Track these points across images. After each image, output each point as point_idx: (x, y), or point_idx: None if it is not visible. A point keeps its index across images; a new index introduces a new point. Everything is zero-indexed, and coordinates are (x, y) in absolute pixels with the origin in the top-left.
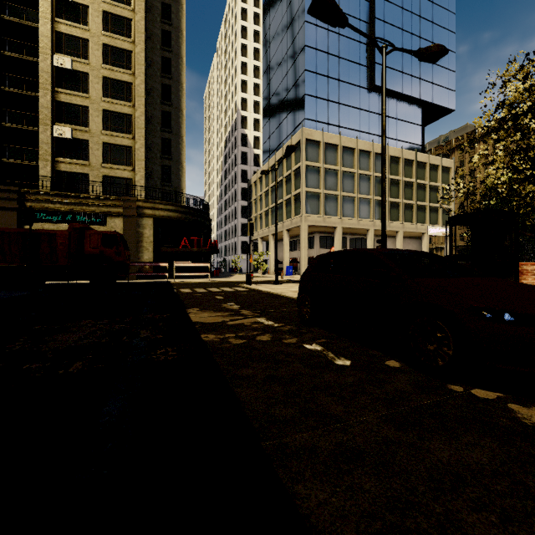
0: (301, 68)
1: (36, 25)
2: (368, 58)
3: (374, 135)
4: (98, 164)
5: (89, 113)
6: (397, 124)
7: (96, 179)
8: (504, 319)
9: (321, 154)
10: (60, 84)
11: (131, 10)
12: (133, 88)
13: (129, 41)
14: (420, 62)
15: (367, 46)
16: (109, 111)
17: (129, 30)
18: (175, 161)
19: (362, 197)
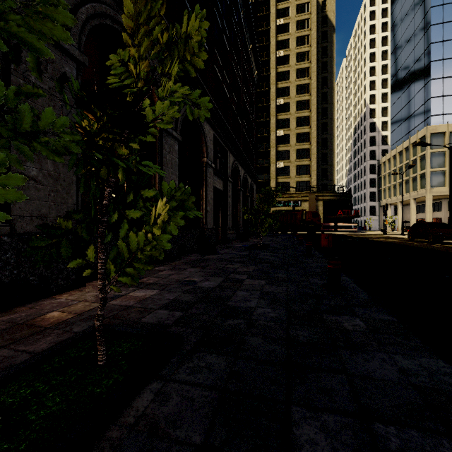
0: (427, 78)
1: (268, 119)
2: None
3: None
4: (294, 176)
5: (290, 153)
6: None
7: (293, 183)
8: (440, 234)
9: (446, 141)
10: (278, 142)
11: (309, 95)
12: (310, 134)
13: (308, 111)
14: None
15: None
16: (298, 149)
17: (307, 105)
18: (329, 165)
19: None
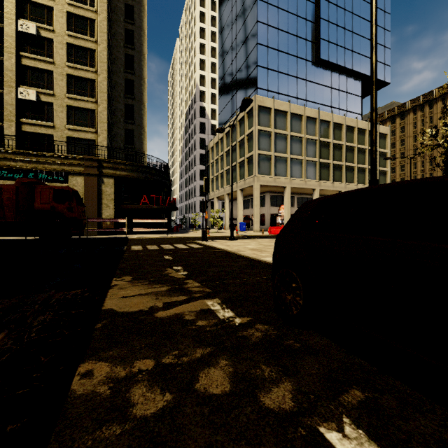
0: (253, 42)
1: None
2: (313, 35)
3: (319, 104)
4: (62, 125)
5: (54, 77)
6: (339, 94)
7: (60, 140)
8: None
9: (272, 119)
10: (25, 48)
11: None
12: (96, 54)
13: (93, 10)
14: (360, 39)
15: (313, 23)
16: (72, 76)
17: None
18: (137, 126)
19: (309, 160)
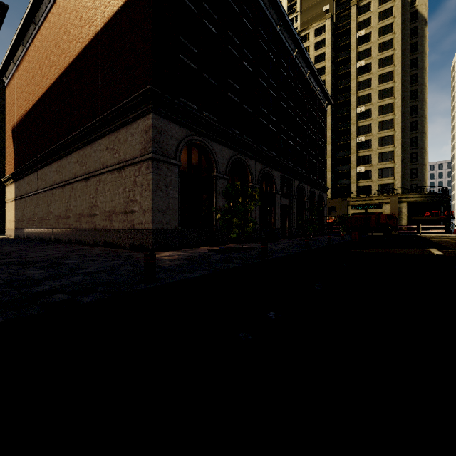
0: None
1: (349, 127)
2: None
3: None
4: (375, 179)
5: (371, 157)
6: None
7: (375, 187)
8: None
9: None
10: (359, 148)
11: (393, 98)
12: (394, 137)
13: (392, 114)
14: None
15: None
16: (381, 153)
17: (391, 108)
18: (419, 165)
19: None
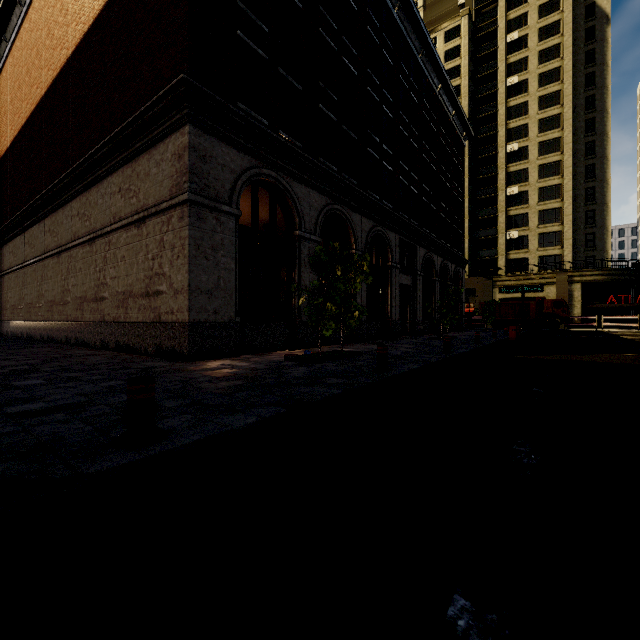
0: None
1: (494, 173)
2: None
3: None
4: (534, 249)
5: (528, 216)
6: None
7: (533, 260)
8: None
9: None
10: (509, 204)
11: (560, 130)
12: (561, 187)
13: (558, 154)
14: None
15: None
16: (542, 211)
17: (557, 145)
18: (598, 228)
19: None
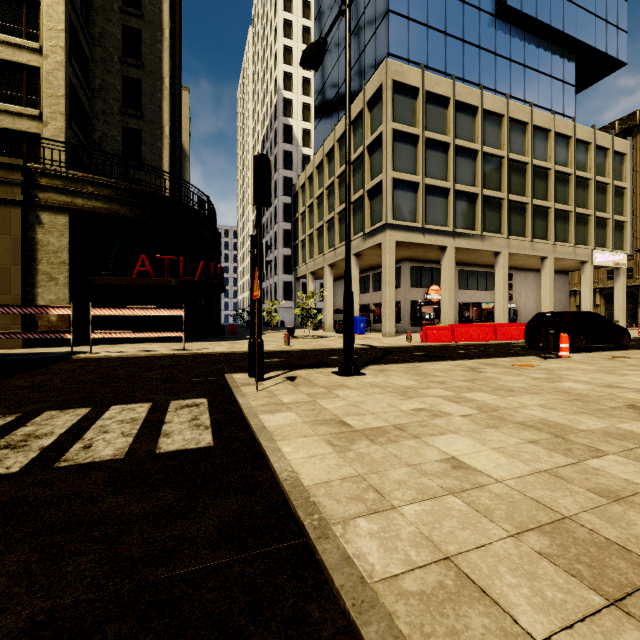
0: None
1: None
2: None
3: (502, 94)
4: None
5: None
6: (538, 79)
7: None
8: None
9: (420, 111)
10: None
11: None
12: None
13: None
14: None
15: None
16: None
17: None
18: (149, 122)
19: (489, 195)
